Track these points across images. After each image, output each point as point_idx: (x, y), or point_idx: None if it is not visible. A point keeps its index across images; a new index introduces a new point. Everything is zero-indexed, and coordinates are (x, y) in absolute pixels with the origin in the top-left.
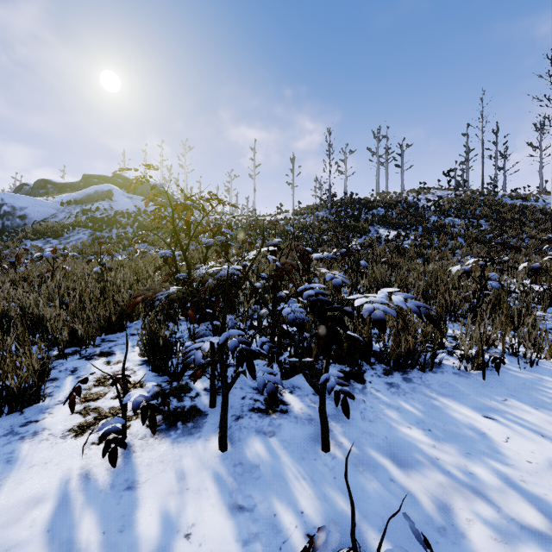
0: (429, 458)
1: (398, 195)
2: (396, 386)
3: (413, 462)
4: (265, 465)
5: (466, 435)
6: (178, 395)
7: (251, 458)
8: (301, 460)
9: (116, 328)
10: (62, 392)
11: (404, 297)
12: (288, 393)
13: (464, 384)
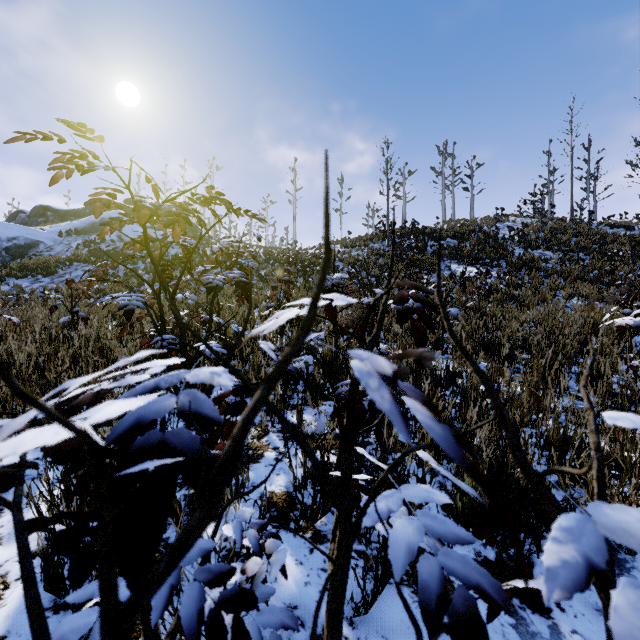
0: None
1: (470, 223)
2: None
3: None
4: None
5: None
6: None
7: None
8: None
9: None
10: None
11: None
12: None
13: None
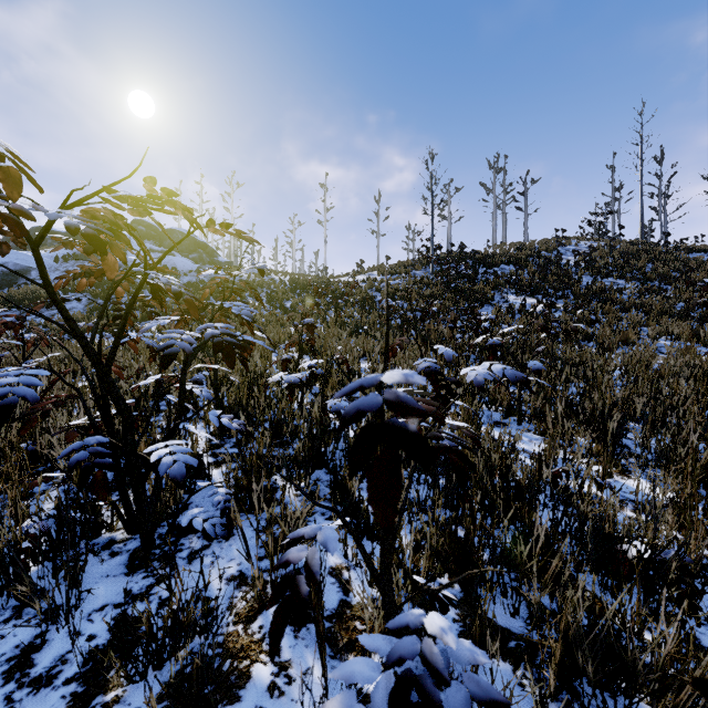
0: None
1: (526, 247)
2: None
3: None
4: None
5: None
6: None
7: None
8: None
9: None
10: None
11: None
12: None
13: None
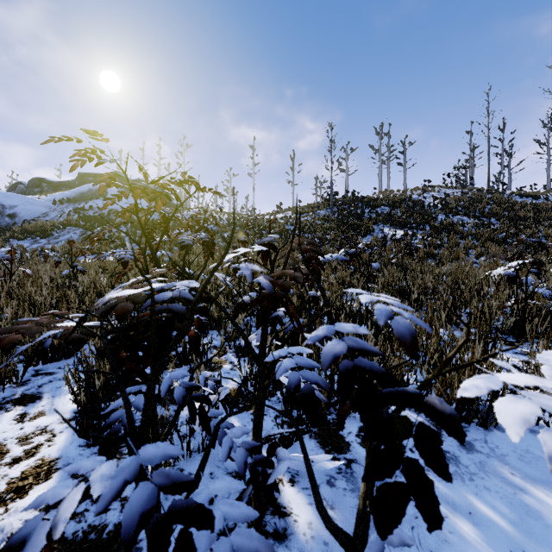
0: None
1: (401, 193)
2: (453, 460)
3: None
4: None
5: None
6: None
7: None
8: None
9: (60, 353)
10: None
11: None
12: (287, 484)
13: None
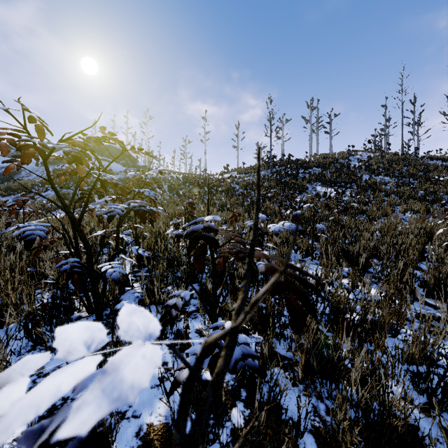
0: None
1: (330, 156)
2: None
3: None
4: None
5: None
6: None
7: None
8: None
9: None
10: None
11: None
12: None
13: None
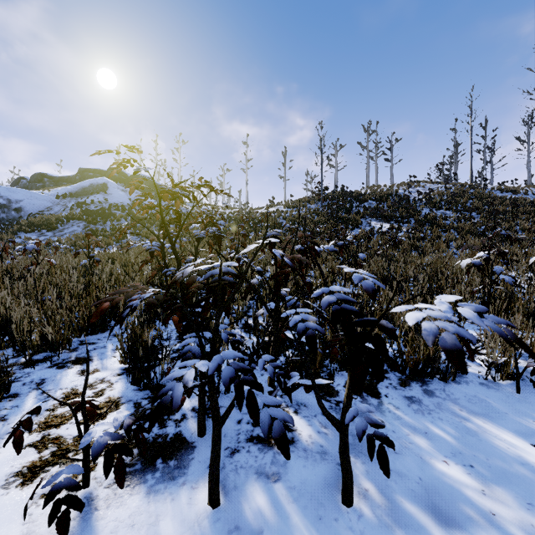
0: (482, 513)
1: (388, 188)
2: (417, 402)
3: (463, 521)
4: (270, 531)
5: (519, 475)
6: (161, 418)
7: (251, 519)
8: (317, 521)
9: (98, 328)
10: (20, 413)
11: (475, 309)
12: (292, 414)
13: (496, 398)
